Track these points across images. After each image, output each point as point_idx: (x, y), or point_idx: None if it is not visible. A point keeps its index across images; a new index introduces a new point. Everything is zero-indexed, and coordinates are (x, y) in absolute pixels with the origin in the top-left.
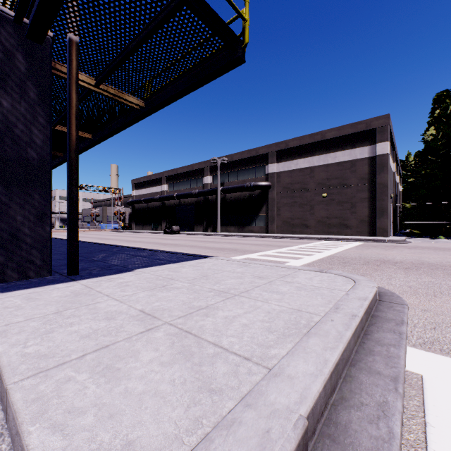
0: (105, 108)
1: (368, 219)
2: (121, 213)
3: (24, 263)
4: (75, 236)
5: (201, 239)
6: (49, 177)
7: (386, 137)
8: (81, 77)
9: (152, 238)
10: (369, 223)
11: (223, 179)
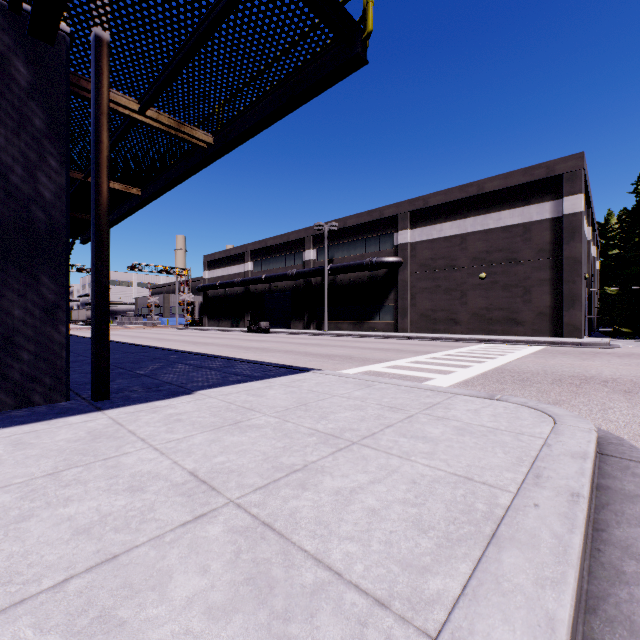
0: (157, 147)
1: (551, 311)
2: (189, 303)
3: (25, 381)
4: (104, 340)
5: (300, 341)
6: (65, 249)
7: (579, 187)
8: (118, 100)
9: (230, 339)
10: (552, 318)
11: (331, 253)
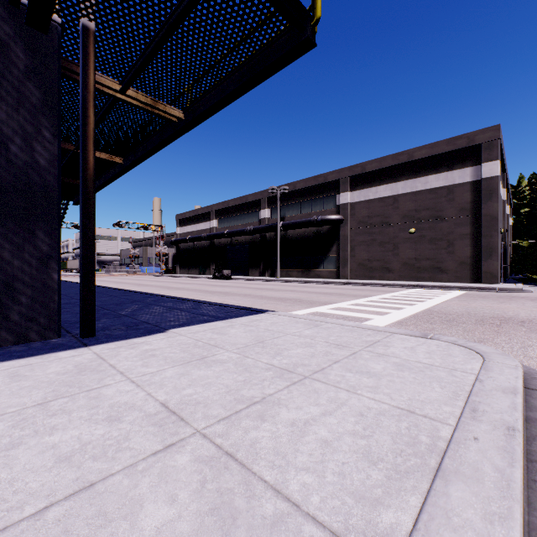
0: (136, 122)
1: (471, 261)
2: (163, 254)
3: (23, 321)
4: (90, 286)
5: (256, 286)
6: (57, 208)
7: (495, 154)
8: (102, 81)
9: (198, 284)
10: (472, 266)
11: (283, 212)
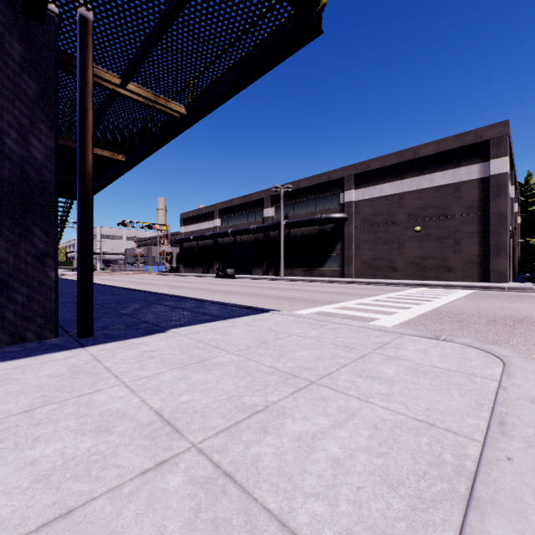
0: (137, 118)
1: (479, 260)
2: (168, 253)
3: (19, 320)
4: (88, 284)
5: (260, 285)
6: (54, 204)
7: (504, 150)
8: (102, 75)
9: (202, 283)
10: (480, 265)
11: (286, 211)
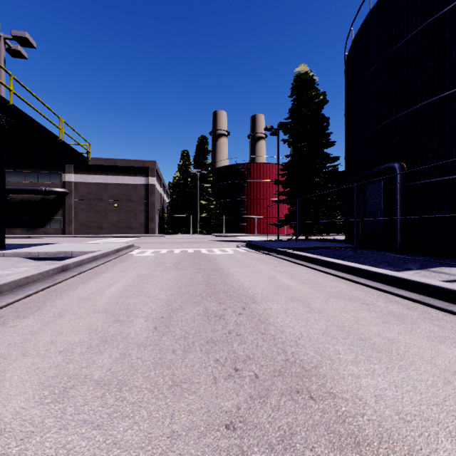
0: None
1: (145, 223)
2: None
3: None
4: (4, 231)
5: None
6: None
7: (154, 174)
8: None
9: None
10: (145, 226)
11: None
